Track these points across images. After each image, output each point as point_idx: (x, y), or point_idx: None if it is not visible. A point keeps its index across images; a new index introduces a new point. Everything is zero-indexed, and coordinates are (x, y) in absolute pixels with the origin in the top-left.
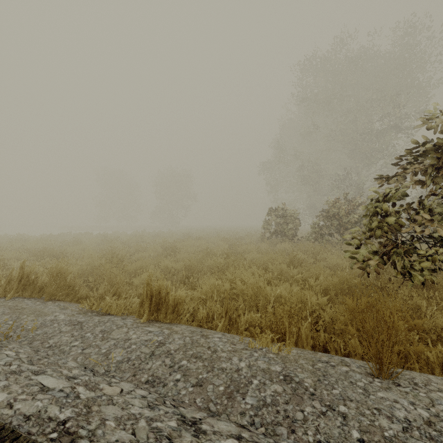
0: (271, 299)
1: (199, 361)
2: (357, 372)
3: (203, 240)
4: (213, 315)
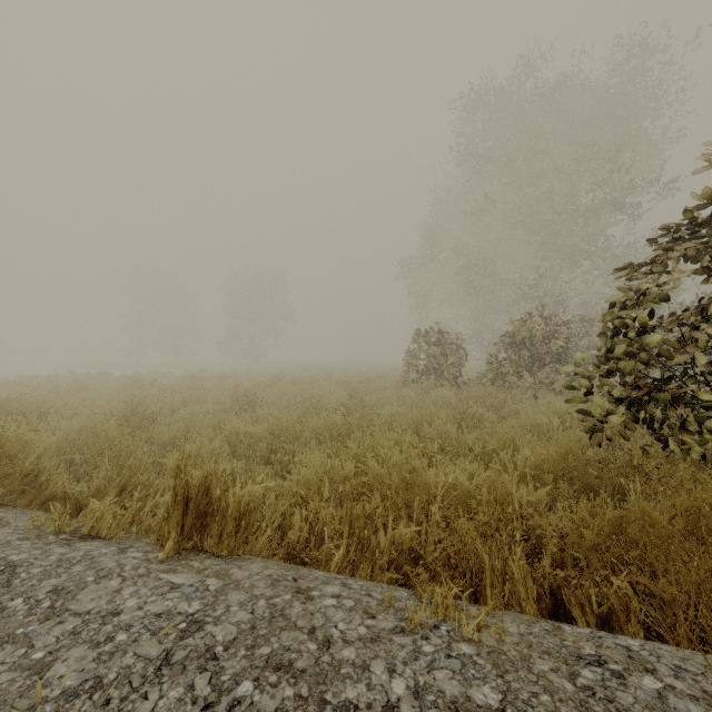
0: (438, 494)
1: (284, 682)
2: (685, 696)
3: (304, 384)
4: (322, 532)
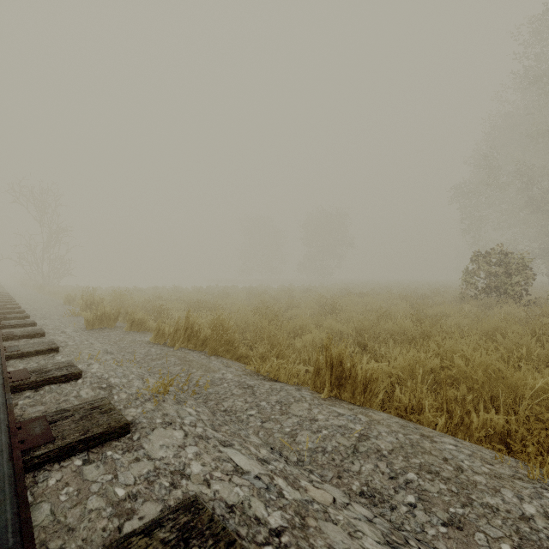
0: (528, 394)
1: (437, 480)
2: None
3: (370, 297)
4: (420, 405)
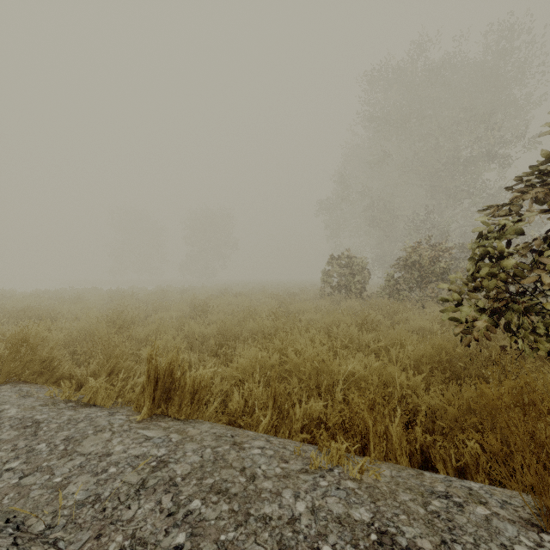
0: (340, 379)
1: (222, 501)
2: (506, 519)
3: (244, 297)
4: (254, 405)
